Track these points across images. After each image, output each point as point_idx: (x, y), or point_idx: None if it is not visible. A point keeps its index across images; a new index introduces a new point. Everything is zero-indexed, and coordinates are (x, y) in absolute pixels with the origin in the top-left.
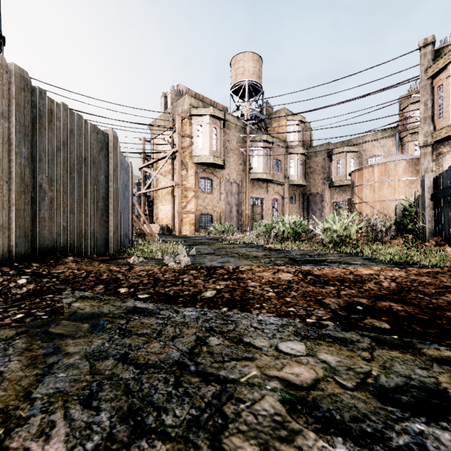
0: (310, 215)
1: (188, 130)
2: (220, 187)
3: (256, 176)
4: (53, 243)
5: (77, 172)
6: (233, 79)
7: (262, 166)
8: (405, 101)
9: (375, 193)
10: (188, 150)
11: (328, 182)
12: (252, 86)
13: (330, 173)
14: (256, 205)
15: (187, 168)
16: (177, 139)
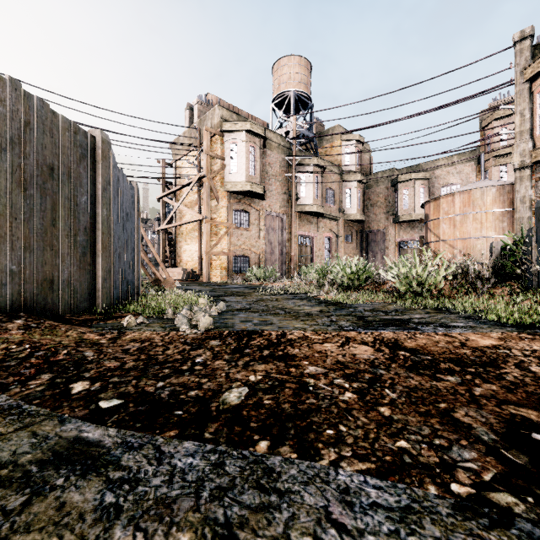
0: (370, 258)
1: (219, 150)
2: (260, 222)
3: (304, 209)
4: None
5: (37, 188)
6: (276, 89)
7: (311, 196)
8: (487, 116)
9: (456, 229)
10: (219, 175)
11: (392, 217)
12: (299, 98)
13: (395, 206)
14: (304, 245)
15: (217, 198)
16: (205, 160)
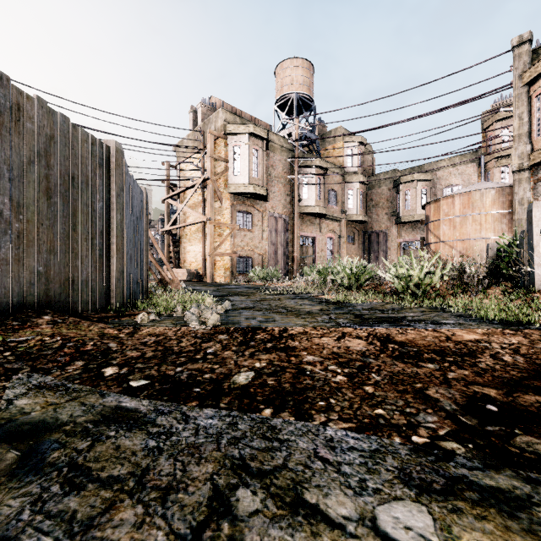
0: (372, 258)
1: (222, 152)
2: (263, 223)
3: (306, 210)
4: (22, 296)
5: (60, 196)
6: (278, 92)
7: (314, 198)
8: (489, 118)
9: (455, 230)
10: (222, 177)
11: (394, 218)
12: (302, 100)
13: (397, 207)
14: (307, 245)
15: (221, 200)
16: (209, 163)
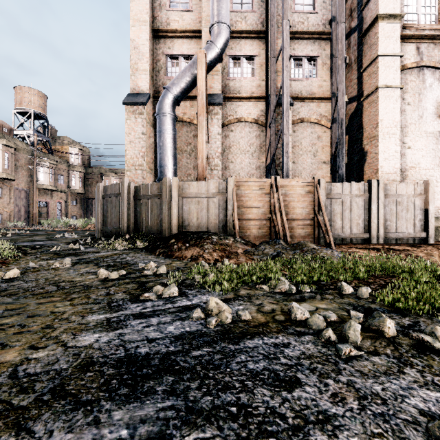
0: (89, 214)
1: None
2: (10, 194)
3: (42, 187)
4: None
5: None
6: (18, 103)
7: (48, 180)
8: None
9: None
10: None
11: None
12: (38, 114)
13: None
14: (43, 206)
15: None
16: None
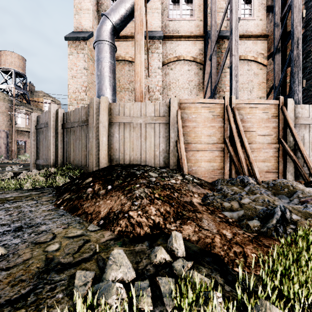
0: None
1: None
2: None
3: (20, 129)
4: None
5: None
6: (2, 64)
7: (24, 124)
8: None
9: None
10: None
11: None
12: (18, 72)
13: None
14: (21, 144)
15: None
16: None
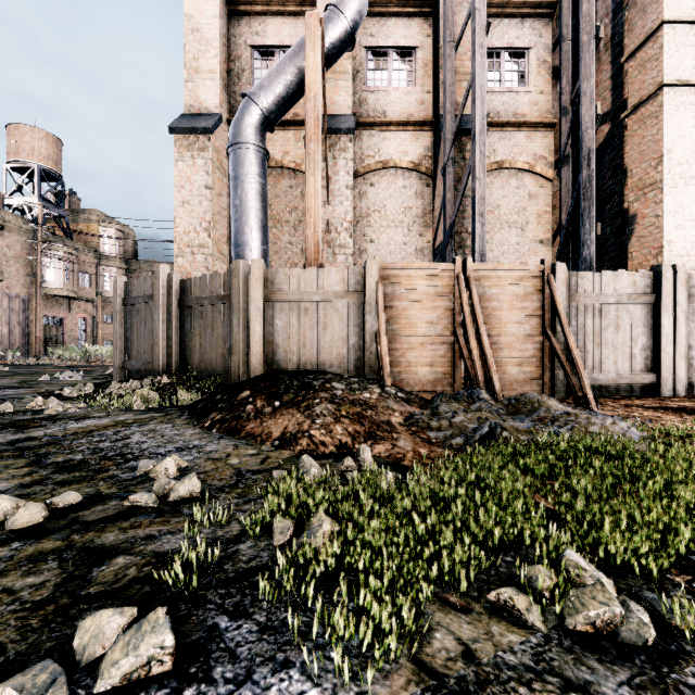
0: None
1: None
2: None
3: (52, 292)
4: None
5: None
6: (13, 153)
7: (62, 281)
8: None
9: None
10: None
11: None
12: (46, 171)
13: None
14: (53, 325)
15: None
16: None
